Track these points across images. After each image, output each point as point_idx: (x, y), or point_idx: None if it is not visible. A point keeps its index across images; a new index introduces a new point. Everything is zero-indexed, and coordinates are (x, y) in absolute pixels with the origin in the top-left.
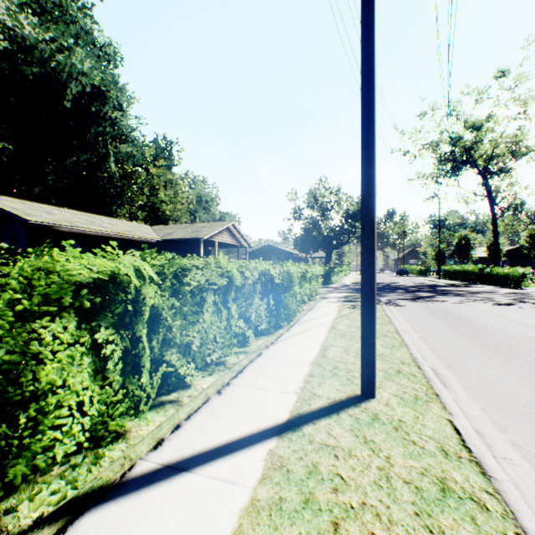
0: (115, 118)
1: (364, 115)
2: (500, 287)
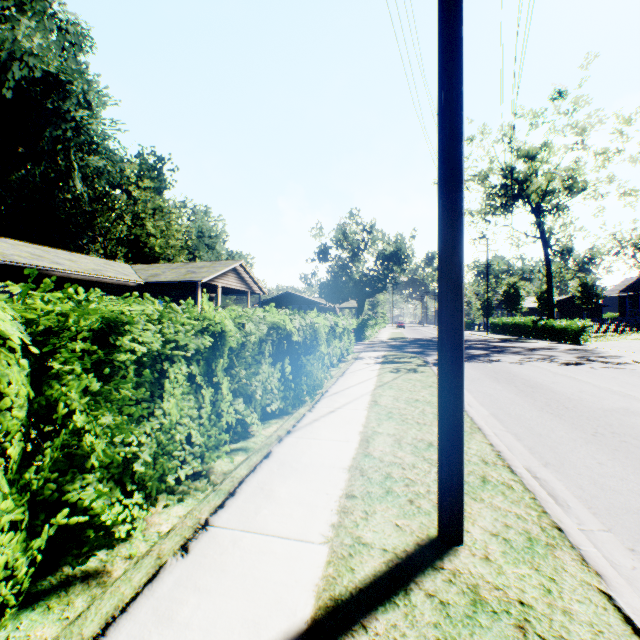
0: (81, 119)
1: (444, 51)
2: (557, 342)
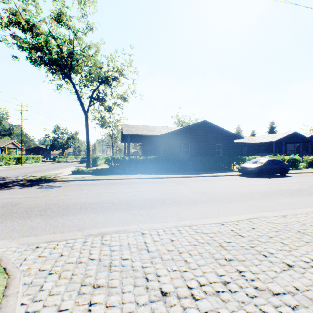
0: None
1: (22, 144)
2: None
